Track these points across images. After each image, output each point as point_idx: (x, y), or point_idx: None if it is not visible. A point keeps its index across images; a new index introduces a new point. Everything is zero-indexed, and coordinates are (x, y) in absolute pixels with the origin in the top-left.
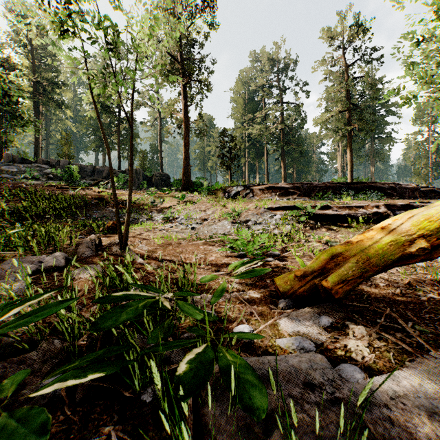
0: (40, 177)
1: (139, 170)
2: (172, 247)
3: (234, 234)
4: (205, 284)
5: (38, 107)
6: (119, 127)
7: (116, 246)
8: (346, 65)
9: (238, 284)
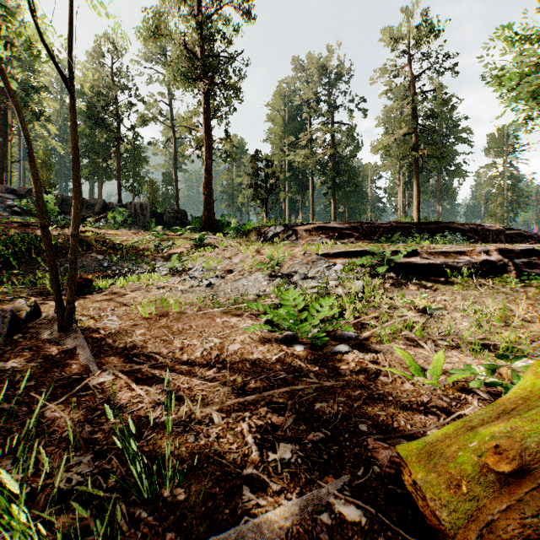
0: (1, 210)
1: (145, 204)
2: (167, 322)
3: (274, 296)
4: (208, 444)
5: (4, 117)
6: (119, 147)
7: (53, 323)
8: (411, 76)
9: (293, 444)
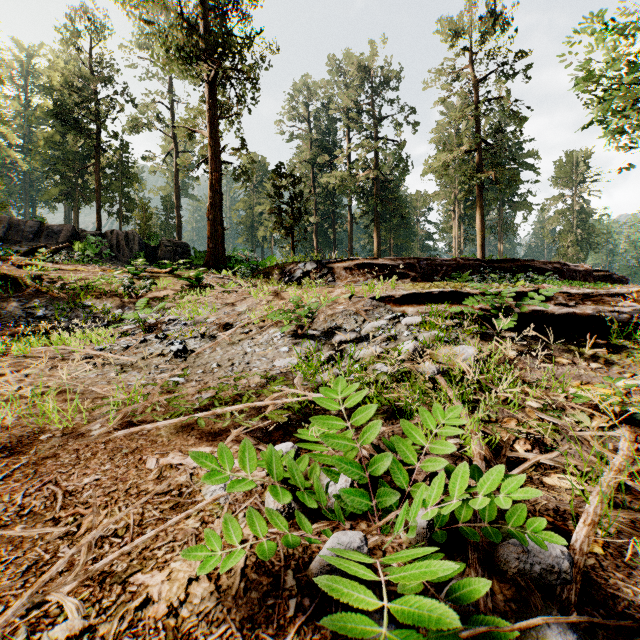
0: None
1: (132, 233)
2: None
3: (300, 380)
4: None
5: None
6: (98, 159)
7: None
8: (474, 80)
9: None
